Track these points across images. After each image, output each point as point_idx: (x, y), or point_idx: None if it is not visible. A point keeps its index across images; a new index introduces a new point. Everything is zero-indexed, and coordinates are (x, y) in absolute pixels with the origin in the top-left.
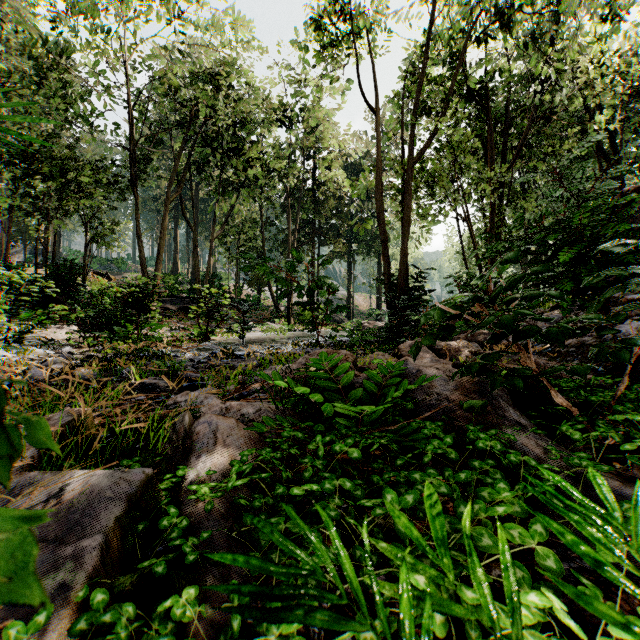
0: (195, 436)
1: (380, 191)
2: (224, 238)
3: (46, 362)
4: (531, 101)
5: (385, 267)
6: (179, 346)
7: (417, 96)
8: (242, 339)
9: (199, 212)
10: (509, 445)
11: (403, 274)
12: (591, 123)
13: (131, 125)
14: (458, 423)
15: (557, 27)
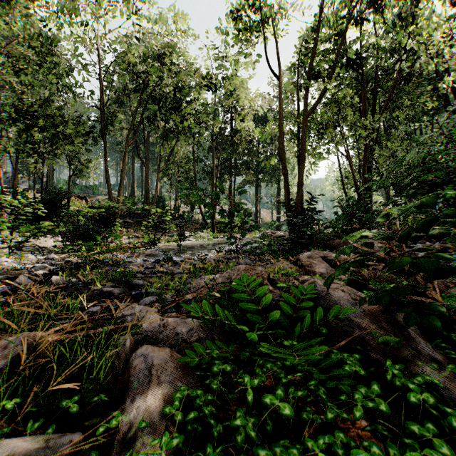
0: (132, 371)
1: (282, 136)
2: (167, 171)
3: (34, 268)
4: (394, 67)
5: (286, 193)
6: (133, 252)
7: (310, 64)
8: (179, 247)
9: (149, 152)
10: (441, 398)
11: (300, 199)
12: (440, 83)
13: (101, 91)
14: (373, 354)
15: (419, 9)
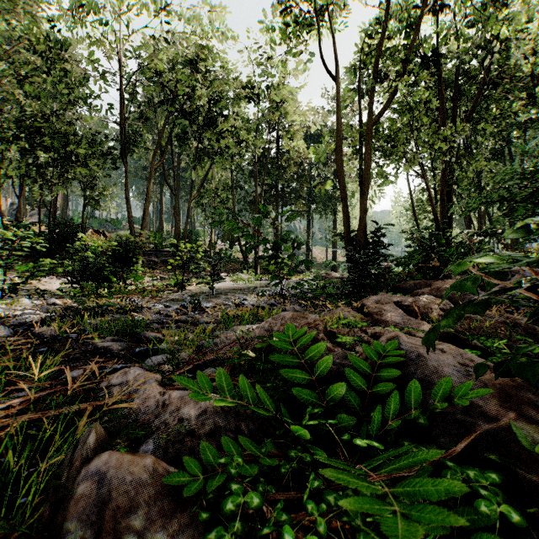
0: (71, 508)
1: (340, 151)
2: (200, 200)
3: (22, 315)
4: (478, 69)
5: (345, 223)
6: (155, 296)
7: (376, 59)
8: (212, 290)
9: (181, 179)
10: None
11: (363, 229)
12: (538, 87)
13: (120, 103)
14: (522, 472)
15: None
